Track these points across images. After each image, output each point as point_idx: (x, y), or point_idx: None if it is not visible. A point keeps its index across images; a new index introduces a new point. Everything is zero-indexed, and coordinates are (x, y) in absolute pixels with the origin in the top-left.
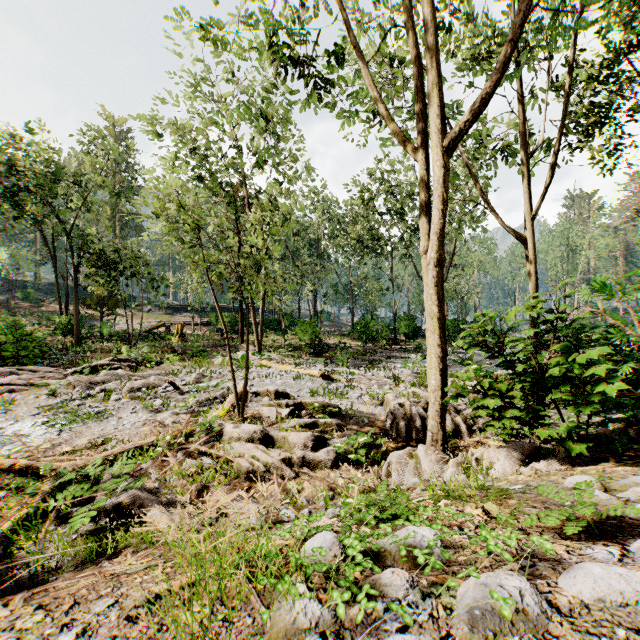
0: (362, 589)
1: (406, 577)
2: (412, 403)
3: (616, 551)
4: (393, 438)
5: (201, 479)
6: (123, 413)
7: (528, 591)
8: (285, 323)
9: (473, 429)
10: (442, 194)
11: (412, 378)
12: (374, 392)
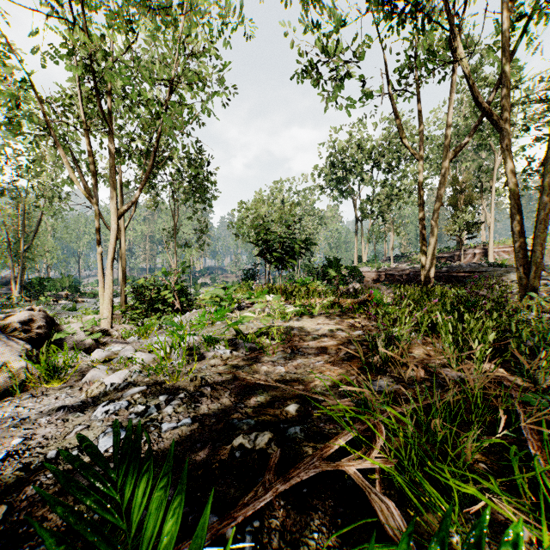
0: None
1: None
2: None
3: None
4: None
5: None
6: None
7: None
8: None
9: None
10: (116, 234)
11: None
12: None
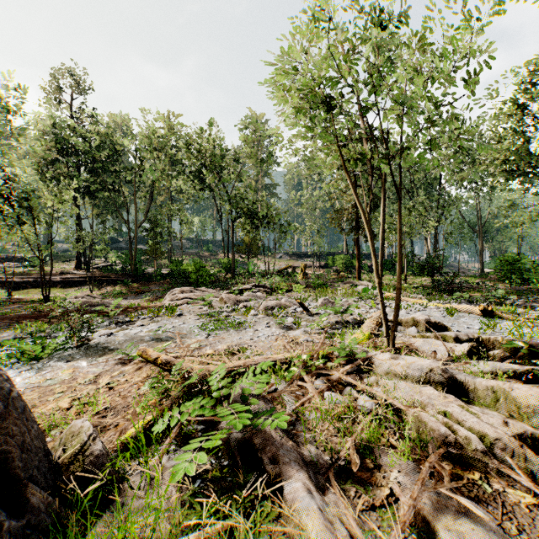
0: None
1: None
2: None
3: None
4: None
5: (359, 432)
6: (259, 326)
7: None
8: None
9: None
10: None
11: None
12: None
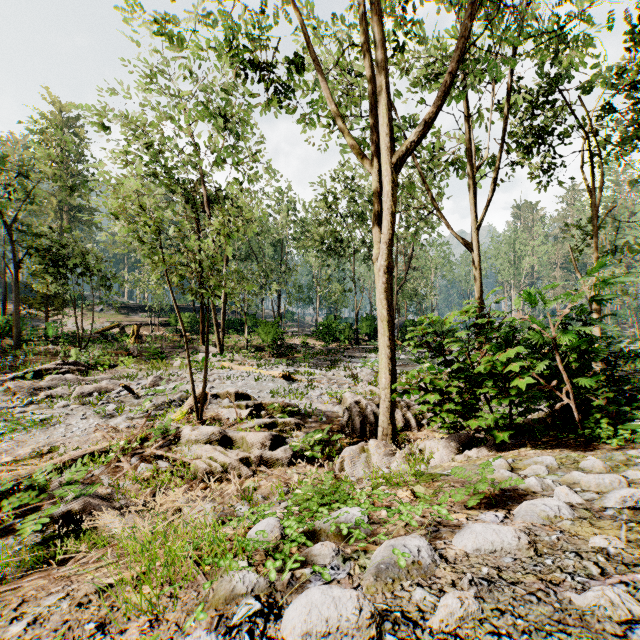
0: (292, 557)
1: (333, 547)
2: (367, 401)
3: (502, 514)
4: (349, 434)
5: (157, 482)
6: (72, 419)
7: (425, 548)
8: (248, 324)
9: (422, 423)
10: (390, 207)
11: (371, 377)
12: (334, 391)
